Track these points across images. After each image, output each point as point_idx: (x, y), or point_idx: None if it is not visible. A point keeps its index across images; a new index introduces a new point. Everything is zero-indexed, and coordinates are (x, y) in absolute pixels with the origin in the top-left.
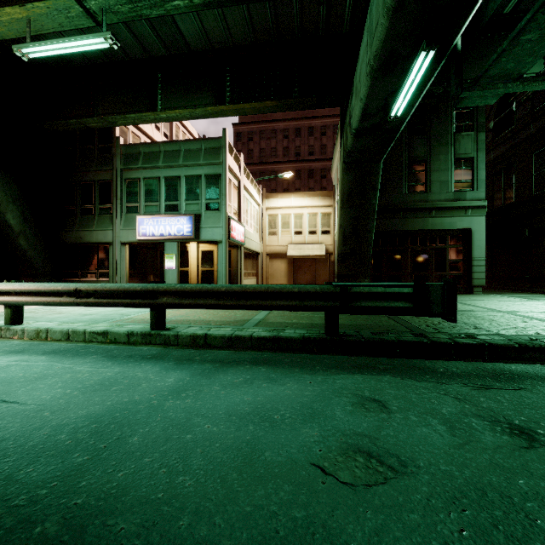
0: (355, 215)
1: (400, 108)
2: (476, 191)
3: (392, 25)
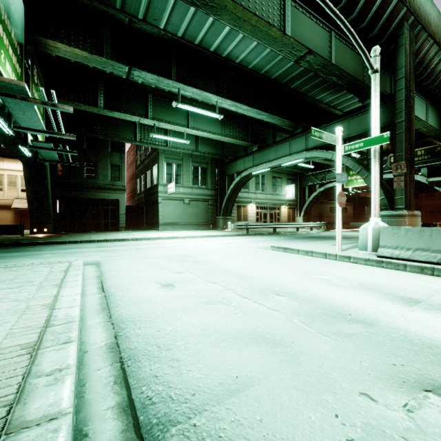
0: (35, 190)
1: (29, 154)
2: (121, 181)
3: None
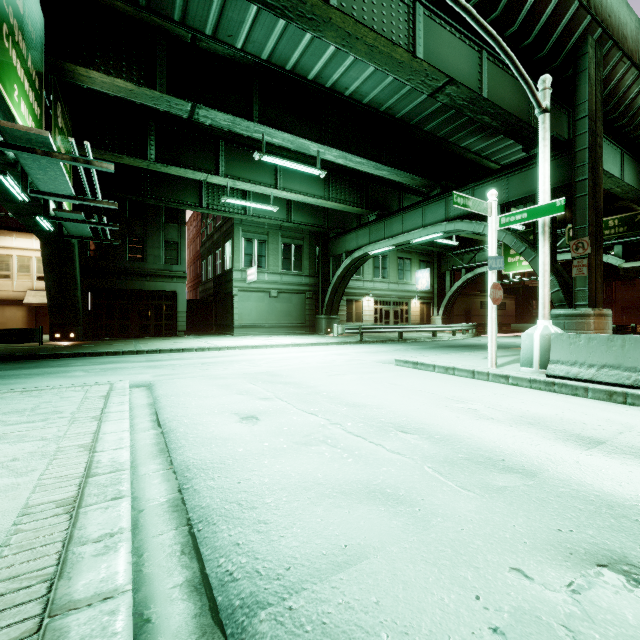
0: (58, 279)
1: (50, 228)
2: (180, 265)
3: (6, 206)
